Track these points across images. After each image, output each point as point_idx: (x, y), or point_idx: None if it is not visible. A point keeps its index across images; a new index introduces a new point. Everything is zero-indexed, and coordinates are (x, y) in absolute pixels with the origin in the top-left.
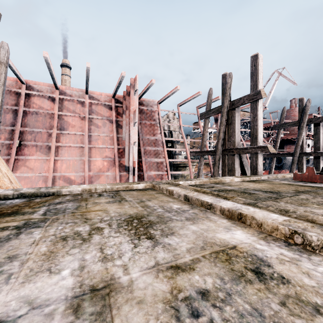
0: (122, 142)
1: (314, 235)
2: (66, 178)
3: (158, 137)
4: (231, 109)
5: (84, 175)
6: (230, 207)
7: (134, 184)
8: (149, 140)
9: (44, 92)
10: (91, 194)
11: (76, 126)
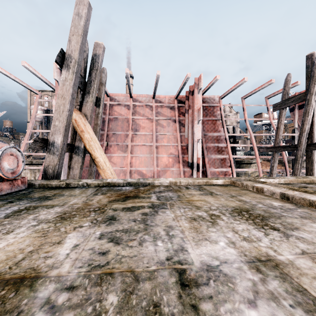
0: (184, 139)
1: None
2: (139, 172)
3: (221, 133)
4: None
5: (153, 170)
6: None
7: (213, 180)
8: (211, 137)
9: (122, 101)
10: (178, 186)
11: (145, 127)
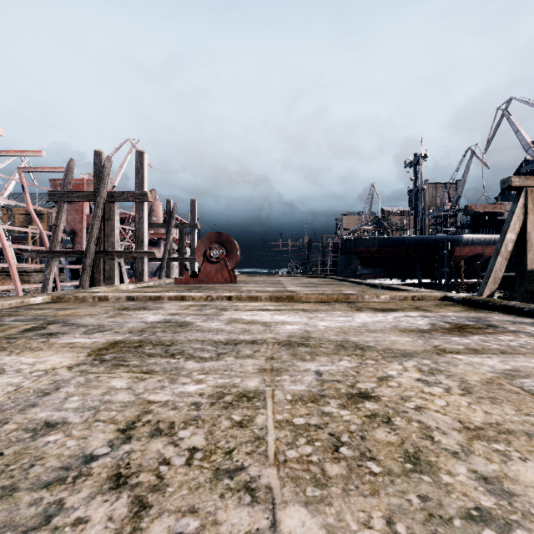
0: None
1: (214, 295)
2: None
3: None
4: (110, 201)
5: None
6: (175, 295)
7: (30, 298)
8: None
9: None
10: None
11: None
